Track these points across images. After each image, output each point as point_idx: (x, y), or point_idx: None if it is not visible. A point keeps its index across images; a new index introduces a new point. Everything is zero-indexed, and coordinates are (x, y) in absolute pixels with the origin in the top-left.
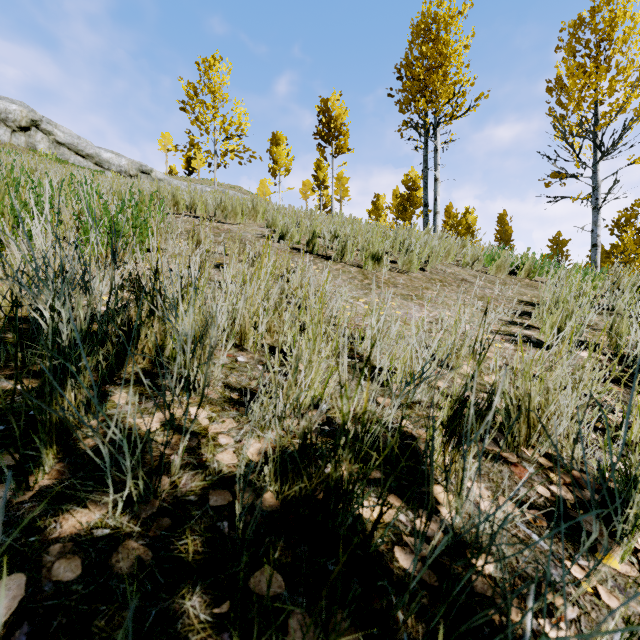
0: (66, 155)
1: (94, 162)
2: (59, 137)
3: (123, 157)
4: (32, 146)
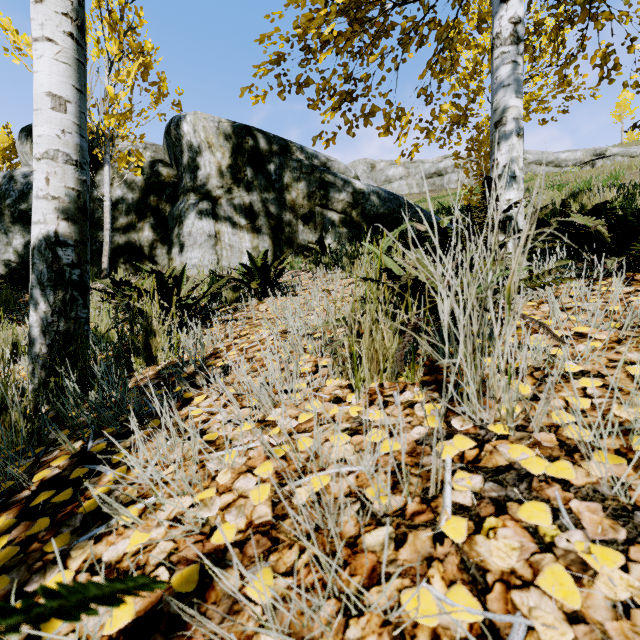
0: (533, 170)
1: (553, 166)
2: (529, 159)
3: (577, 151)
4: None
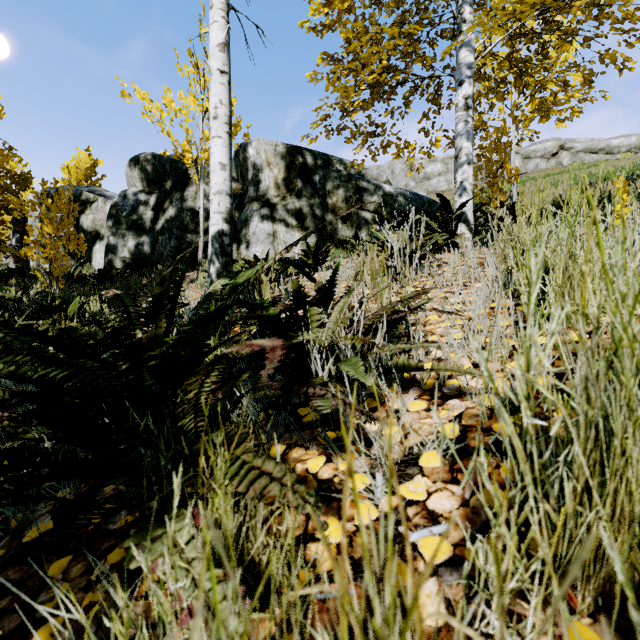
0: (582, 158)
1: (604, 153)
2: (577, 148)
3: (632, 136)
4: (559, 164)
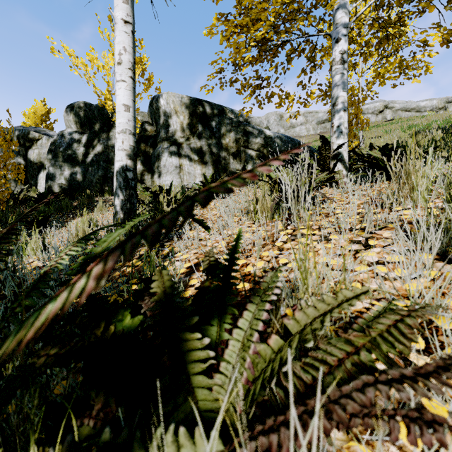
0: (400, 115)
1: (415, 111)
2: (396, 107)
3: (434, 99)
4: (384, 118)
